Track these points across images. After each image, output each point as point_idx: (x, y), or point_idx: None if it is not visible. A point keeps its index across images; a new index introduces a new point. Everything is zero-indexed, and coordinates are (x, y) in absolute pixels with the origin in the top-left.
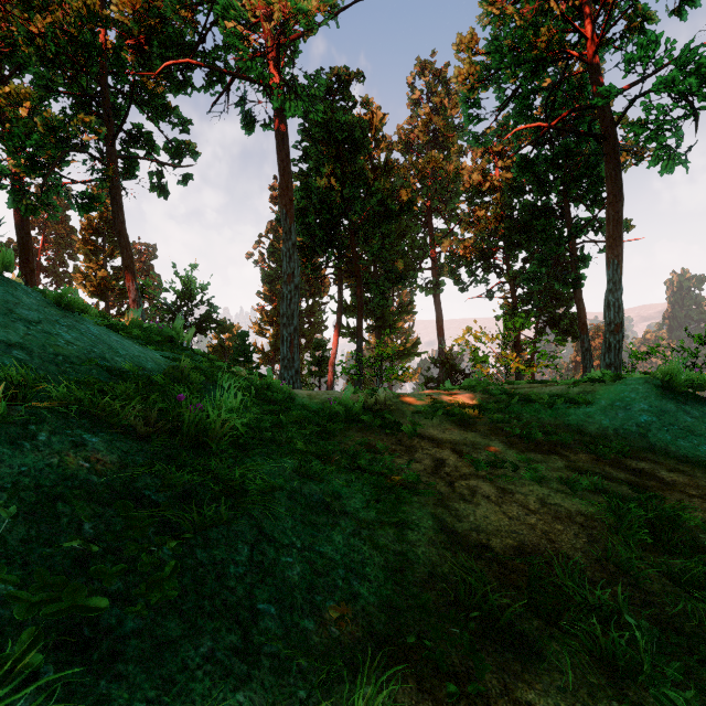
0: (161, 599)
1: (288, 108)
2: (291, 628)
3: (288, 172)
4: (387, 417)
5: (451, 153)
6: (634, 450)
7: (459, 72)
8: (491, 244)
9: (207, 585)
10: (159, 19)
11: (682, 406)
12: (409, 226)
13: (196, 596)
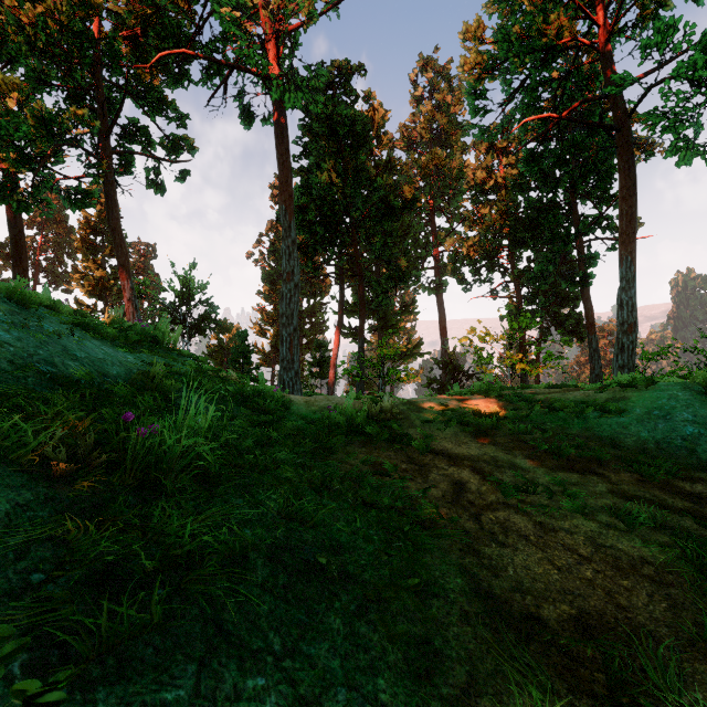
0: None
1: (287, 99)
2: None
3: (287, 167)
4: (395, 428)
5: (454, 151)
6: (684, 469)
7: (465, 61)
8: (495, 242)
9: None
10: (154, 9)
11: None
12: (412, 225)
13: None
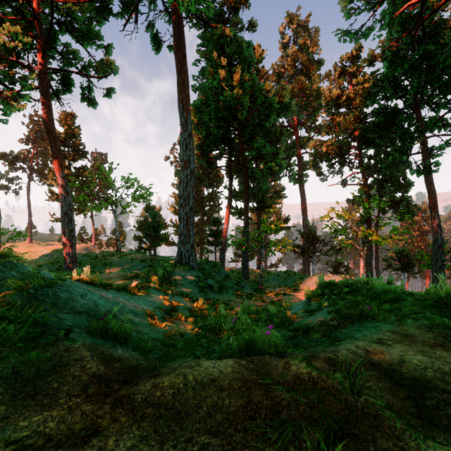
0: None
1: (181, 3)
2: None
3: (184, 71)
4: None
5: (312, 80)
6: None
7: None
8: (346, 144)
9: None
10: None
11: None
12: (282, 133)
13: None
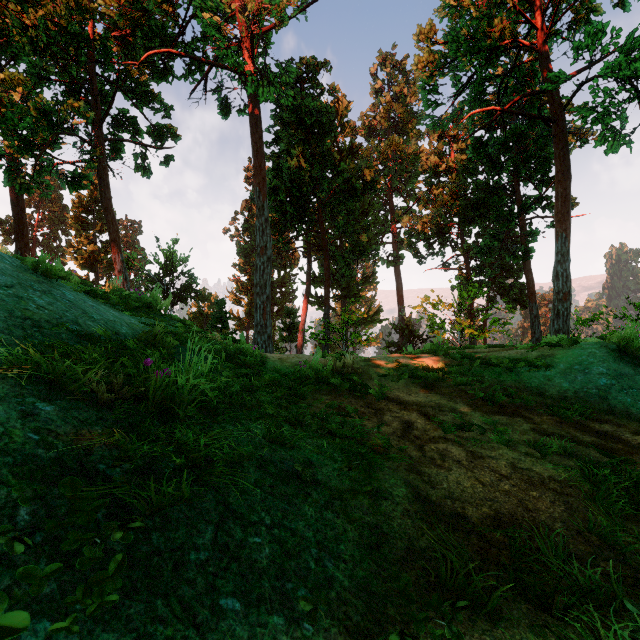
0: (102, 605)
1: (261, 94)
2: (258, 627)
3: (261, 153)
4: (355, 380)
5: (410, 138)
6: (596, 412)
7: (419, 60)
8: (447, 220)
9: (162, 578)
10: (142, 12)
11: (639, 369)
12: (372, 204)
13: (148, 593)
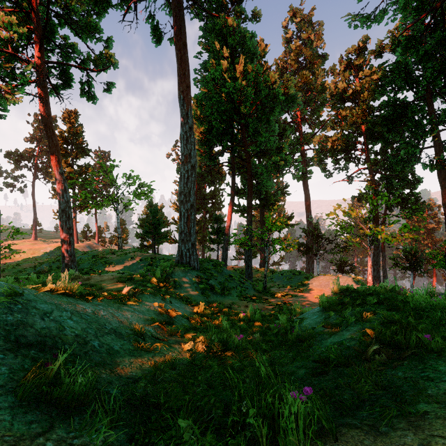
0: None
1: None
2: None
3: (185, 61)
4: None
5: (316, 75)
6: None
7: None
8: (352, 139)
9: None
10: None
11: None
12: (285, 128)
13: None
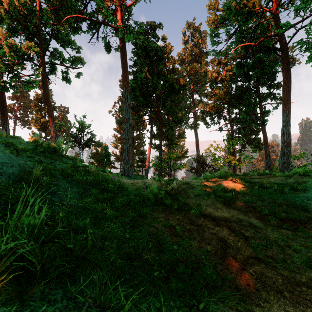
0: None
1: (126, 37)
2: None
3: (126, 69)
4: (180, 200)
5: (202, 65)
6: None
7: (209, 19)
8: (221, 106)
9: None
10: None
11: None
12: (183, 98)
13: None
